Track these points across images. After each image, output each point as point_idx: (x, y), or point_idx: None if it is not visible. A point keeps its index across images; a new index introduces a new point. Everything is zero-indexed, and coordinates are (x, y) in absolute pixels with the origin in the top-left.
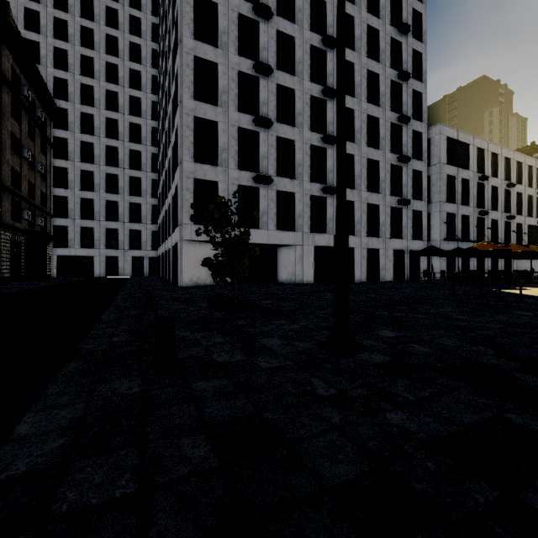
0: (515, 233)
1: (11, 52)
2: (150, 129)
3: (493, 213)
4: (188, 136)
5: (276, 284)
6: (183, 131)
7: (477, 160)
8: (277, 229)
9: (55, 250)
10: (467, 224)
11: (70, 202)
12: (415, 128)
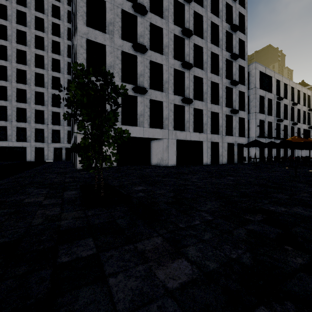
0: (297, 133)
1: None
2: (67, 63)
3: (285, 121)
4: (82, 53)
5: (150, 166)
6: (78, 49)
7: (276, 87)
8: (150, 127)
9: None
10: (271, 127)
11: (8, 110)
12: (240, 63)
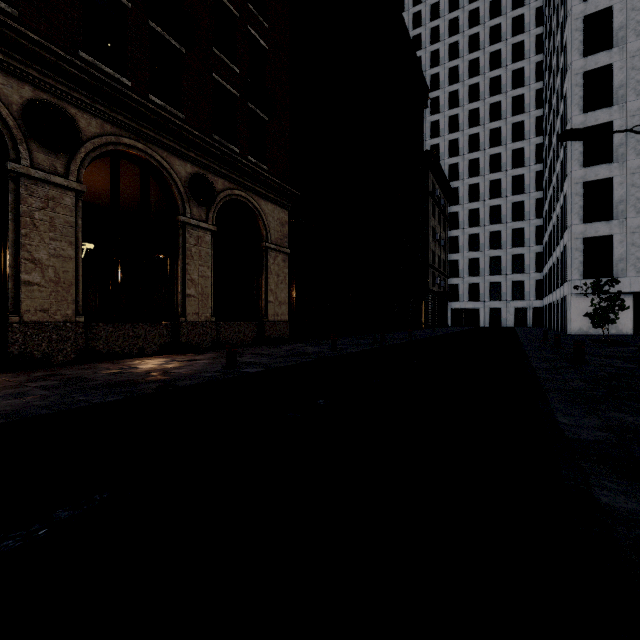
0: None
1: (431, 172)
2: (534, 174)
3: None
4: (577, 202)
5: None
6: (571, 200)
7: None
8: None
9: (449, 305)
10: None
11: (460, 263)
12: None
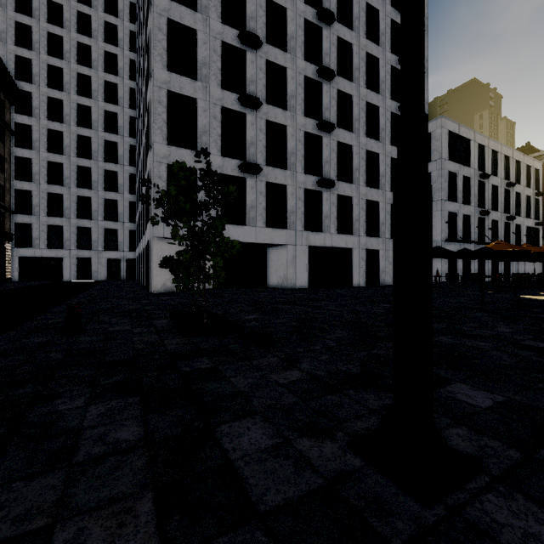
0: (515, 234)
1: None
2: (128, 118)
3: (494, 214)
4: (161, 113)
5: (266, 289)
6: (154, 107)
7: (478, 157)
8: (267, 227)
9: (16, 251)
10: (468, 225)
11: (34, 196)
12: None
